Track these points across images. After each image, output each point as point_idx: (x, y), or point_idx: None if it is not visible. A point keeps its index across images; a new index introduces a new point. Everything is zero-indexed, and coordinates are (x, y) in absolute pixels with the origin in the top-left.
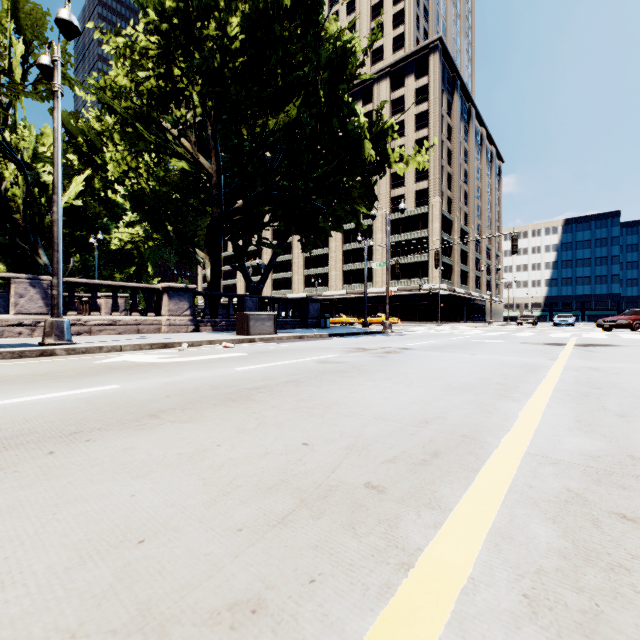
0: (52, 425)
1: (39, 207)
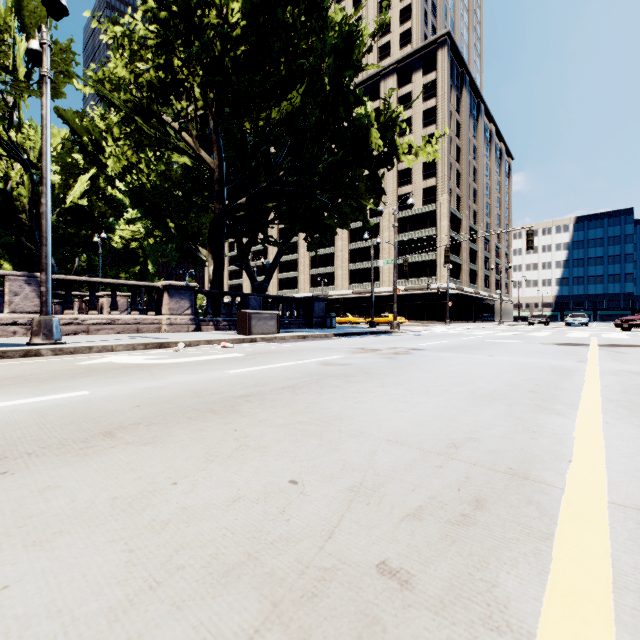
0: None
1: None
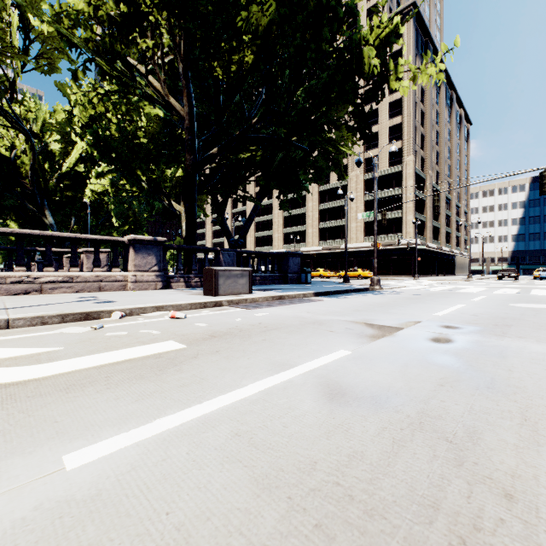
0: None
1: (44, 172)
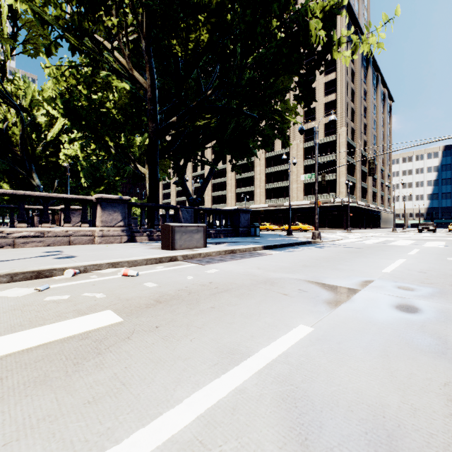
0: None
1: (32, 141)
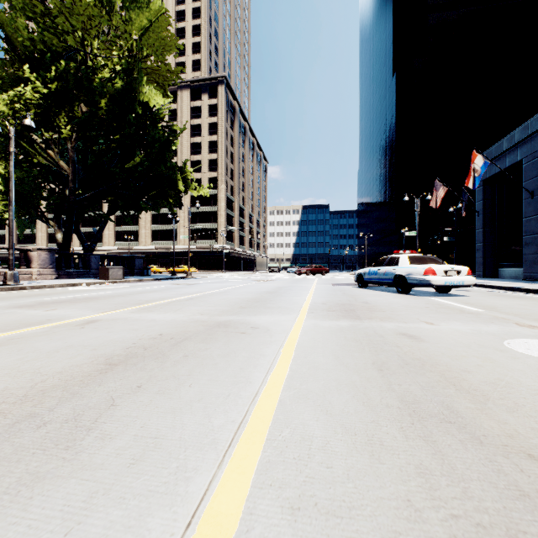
0: (121, 294)
1: None
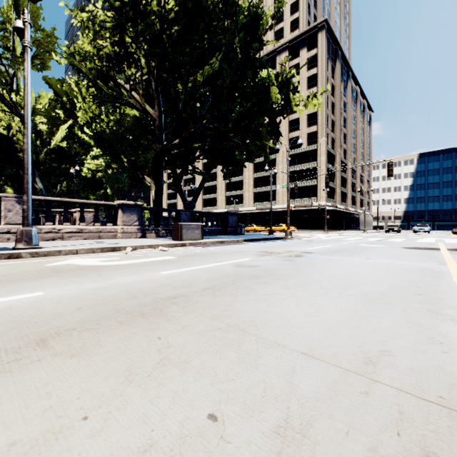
0: None
1: (36, 148)
